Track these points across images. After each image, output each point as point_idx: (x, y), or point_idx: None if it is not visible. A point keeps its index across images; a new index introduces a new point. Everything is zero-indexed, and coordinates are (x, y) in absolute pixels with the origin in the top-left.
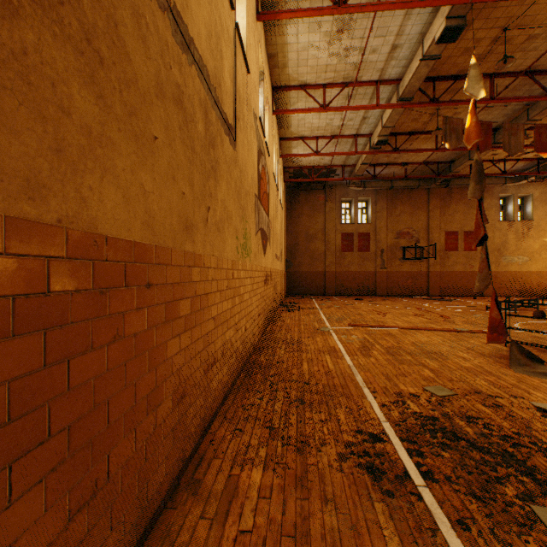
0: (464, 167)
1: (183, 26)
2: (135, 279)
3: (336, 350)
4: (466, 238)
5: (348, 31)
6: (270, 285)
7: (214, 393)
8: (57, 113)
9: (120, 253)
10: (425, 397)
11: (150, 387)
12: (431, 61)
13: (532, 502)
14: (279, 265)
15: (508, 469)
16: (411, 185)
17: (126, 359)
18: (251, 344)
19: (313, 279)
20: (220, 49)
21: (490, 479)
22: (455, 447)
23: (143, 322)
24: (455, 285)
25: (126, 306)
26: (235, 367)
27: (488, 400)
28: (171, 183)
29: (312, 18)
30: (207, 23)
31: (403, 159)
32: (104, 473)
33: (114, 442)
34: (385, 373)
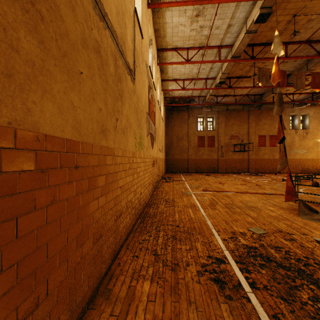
0: (269, 98)
1: (100, 4)
2: (67, 163)
3: (195, 206)
4: (270, 139)
5: (202, 15)
6: (156, 167)
7: (121, 233)
8: (8, 49)
9: (56, 146)
10: (249, 235)
11: (78, 232)
12: (251, 34)
13: (319, 303)
14: (161, 155)
15: (302, 280)
16: (238, 108)
17: (61, 215)
18: (144, 202)
19: (181, 163)
20: (125, 22)
21: (291, 287)
22: (269, 266)
23: (72, 191)
24: (264, 167)
25: (61, 180)
26: (134, 217)
27: (287, 236)
28: (92, 102)
29: (181, 7)
30: (116, 5)
31: (234, 92)
32: (44, 291)
33: (52, 270)
34: (224, 219)
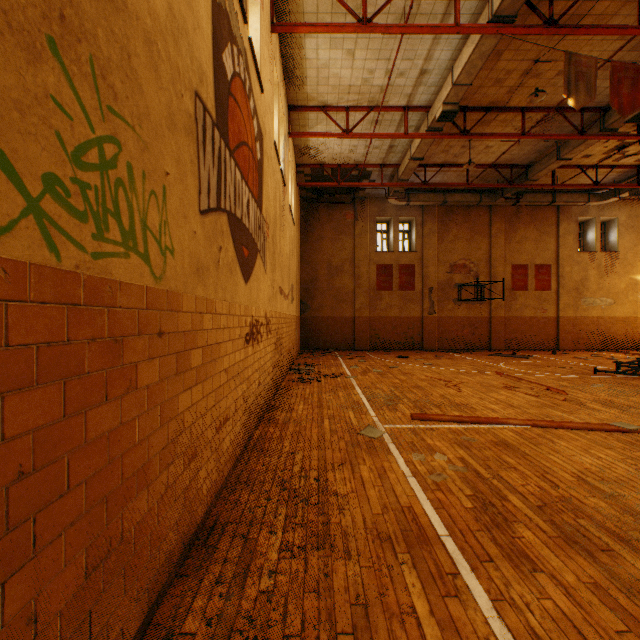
0: (547, 173)
1: None
2: None
3: (424, 532)
4: (537, 274)
5: None
6: (266, 343)
7: None
8: None
9: None
10: None
11: None
12: None
13: None
14: (287, 307)
15: None
16: (470, 201)
17: None
18: (170, 550)
19: (338, 327)
20: None
21: None
22: None
23: None
24: (525, 336)
25: None
26: None
27: None
28: None
29: None
30: None
31: (466, 158)
32: None
33: None
34: None
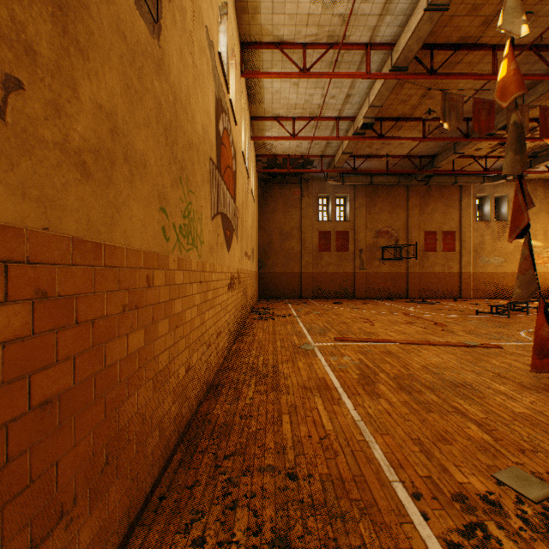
0: (447, 162)
1: None
2: None
3: (328, 386)
4: (444, 239)
5: None
6: (238, 290)
7: None
8: None
9: None
10: (512, 508)
11: None
12: (436, 13)
13: None
14: (250, 265)
15: None
16: (391, 181)
17: None
18: (203, 385)
19: (288, 280)
20: None
21: None
22: None
23: None
24: (434, 287)
25: None
26: (157, 455)
27: None
28: None
29: None
30: None
31: (386, 151)
32: None
33: None
34: (414, 435)
